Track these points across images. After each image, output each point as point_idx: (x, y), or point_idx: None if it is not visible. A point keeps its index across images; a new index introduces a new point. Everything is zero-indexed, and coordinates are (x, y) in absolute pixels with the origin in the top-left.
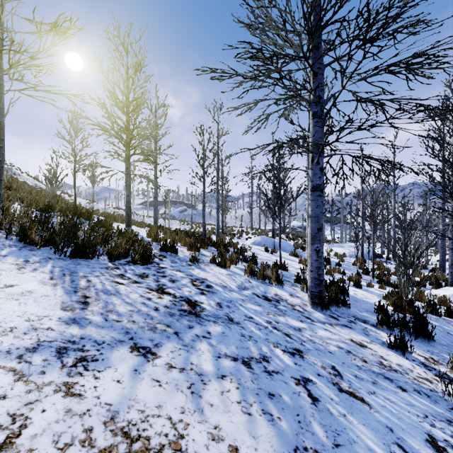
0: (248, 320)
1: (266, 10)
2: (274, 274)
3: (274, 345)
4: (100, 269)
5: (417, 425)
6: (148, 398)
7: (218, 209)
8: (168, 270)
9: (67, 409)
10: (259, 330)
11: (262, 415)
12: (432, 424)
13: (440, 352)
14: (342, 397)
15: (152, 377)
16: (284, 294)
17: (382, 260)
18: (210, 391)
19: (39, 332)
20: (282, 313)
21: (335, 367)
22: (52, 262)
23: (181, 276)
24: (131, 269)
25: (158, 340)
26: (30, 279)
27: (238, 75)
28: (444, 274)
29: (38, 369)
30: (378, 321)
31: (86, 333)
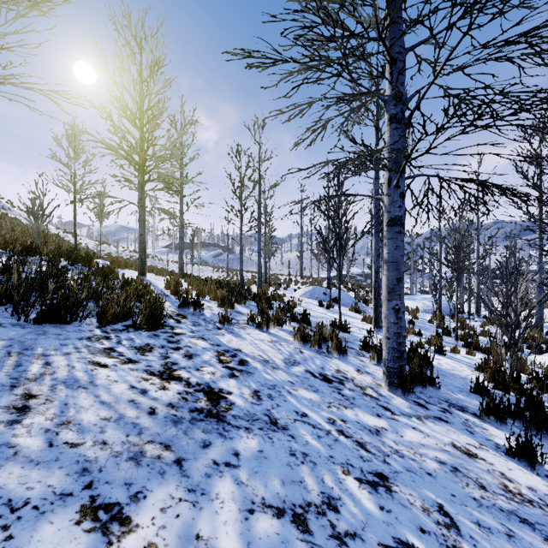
0: (301, 420)
1: None
2: (335, 341)
3: (343, 470)
4: (77, 340)
5: None
6: None
7: (259, 252)
8: (186, 338)
9: None
10: (318, 440)
11: None
12: None
13: None
14: None
15: None
16: (348, 370)
17: (464, 317)
18: None
19: None
20: (350, 403)
21: (442, 506)
22: None
23: (203, 347)
24: (128, 338)
25: (142, 484)
26: None
27: (284, 61)
28: (543, 335)
29: None
30: (482, 409)
31: None
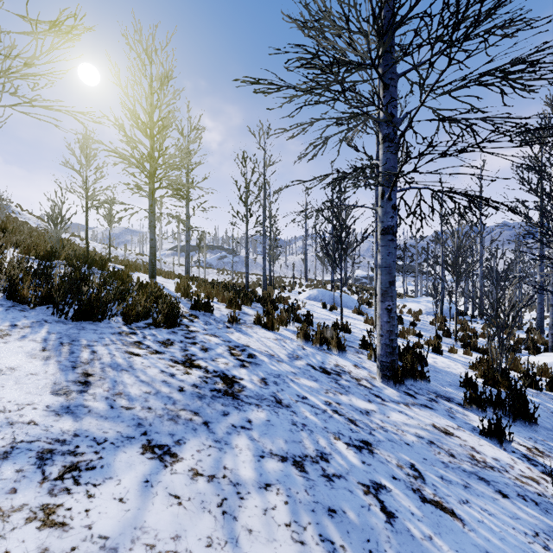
0: (301, 401)
1: (324, 5)
2: (335, 339)
3: (335, 437)
4: (111, 335)
5: (527, 549)
6: (161, 524)
7: (264, 255)
8: (200, 335)
9: (42, 549)
10: (315, 416)
11: (319, 543)
12: (546, 545)
13: (545, 439)
14: (426, 510)
15: (169, 491)
16: (346, 365)
17: (466, 319)
18: (249, 510)
19: (16, 428)
20: (345, 391)
21: (414, 465)
22: (47, 326)
23: (216, 342)
24: (151, 334)
25: (181, 435)
26: (15, 351)
27: (288, 87)
28: (542, 336)
29: (7, 486)
30: (466, 399)
31: (82, 428)
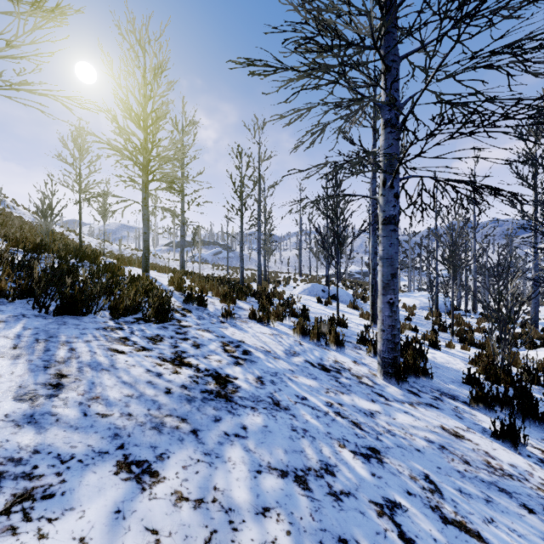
0: (301, 402)
1: None
2: (333, 334)
3: (339, 444)
4: (95, 330)
5: None
6: None
7: (259, 250)
8: (192, 330)
9: None
10: (317, 419)
11: None
12: None
13: None
14: (450, 534)
15: (145, 524)
16: (346, 361)
17: (460, 313)
18: None
19: None
20: (346, 390)
21: (428, 475)
22: (24, 321)
23: (209, 338)
24: (140, 329)
25: (165, 447)
26: None
27: (285, 69)
28: (537, 331)
29: None
30: (472, 398)
31: (46, 442)
